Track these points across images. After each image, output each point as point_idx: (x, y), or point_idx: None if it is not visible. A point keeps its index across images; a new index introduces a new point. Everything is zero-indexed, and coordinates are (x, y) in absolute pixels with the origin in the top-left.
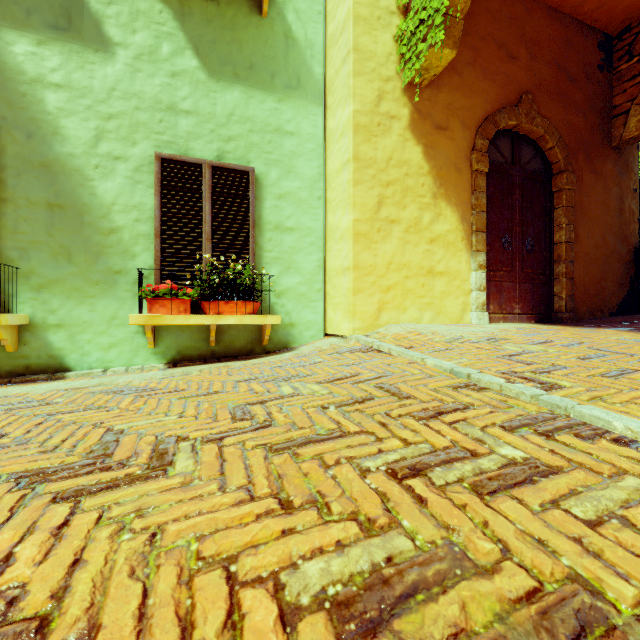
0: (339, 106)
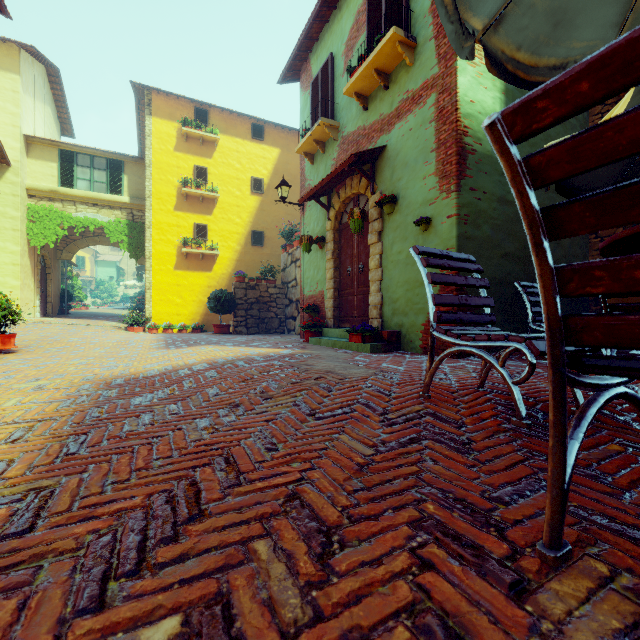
0: (9, 242)
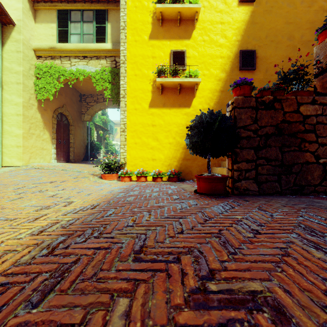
0: (14, 94)
